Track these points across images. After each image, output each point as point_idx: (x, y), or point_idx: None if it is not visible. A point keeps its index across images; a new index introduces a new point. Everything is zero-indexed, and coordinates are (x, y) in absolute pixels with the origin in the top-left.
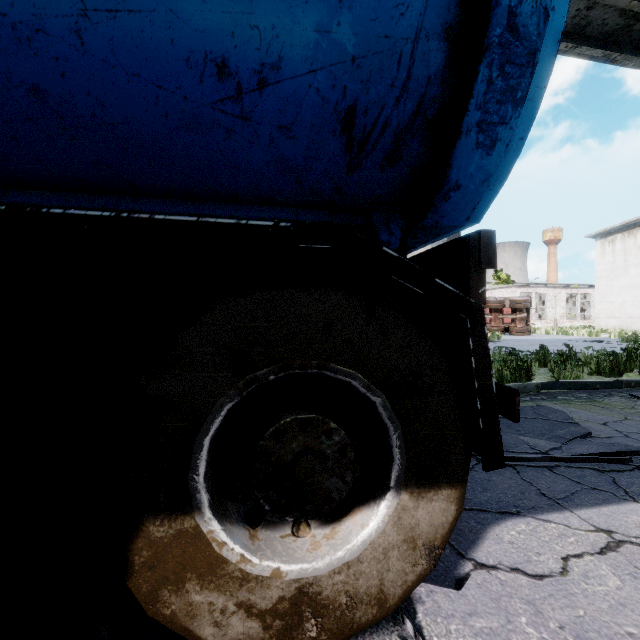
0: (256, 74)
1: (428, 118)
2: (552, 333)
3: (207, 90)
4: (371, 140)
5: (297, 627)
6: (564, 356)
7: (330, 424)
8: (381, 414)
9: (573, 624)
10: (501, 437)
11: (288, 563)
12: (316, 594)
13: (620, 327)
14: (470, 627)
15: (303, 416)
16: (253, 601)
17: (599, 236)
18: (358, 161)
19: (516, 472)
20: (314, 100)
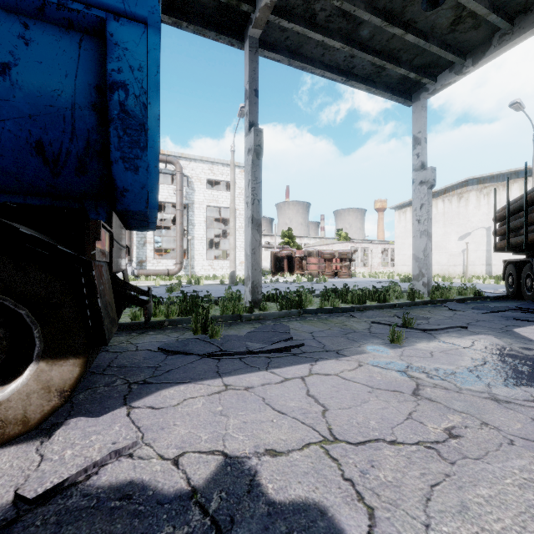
0: None
1: (98, 150)
2: (367, 276)
3: None
4: (61, 160)
5: None
6: (341, 292)
7: None
8: (27, 320)
9: (150, 424)
10: (104, 330)
11: None
12: None
13: (409, 272)
14: (84, 431)
15: None
16: None
17: (397, 208)
18: (58, 171)
19: (217, 362)
20: (9, 136)
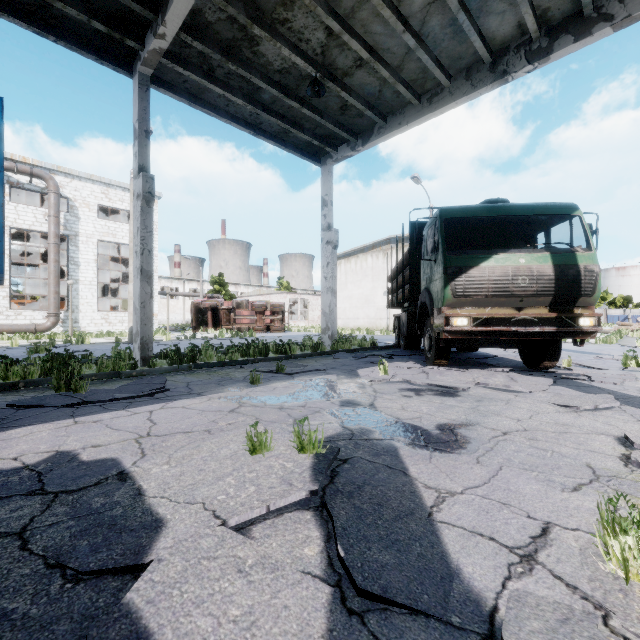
0: None
1: None
2: (302, 331)
3: None
4: None
5: None
6: (250, 346)
7: None
8: None
9: None
10: None
11: None
12: None
13: (344, 325)
14: None
15: None
16: None
17: None
18: None
19: (75, 409)
20: None
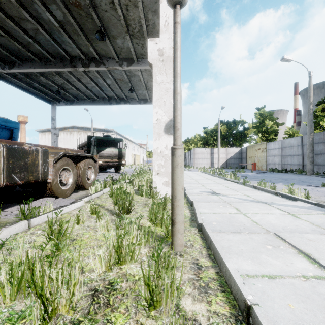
0: None
1: None
2: None
3: None
4: None
5: None
6: None
7: None
8: None
9: None
10: None
11: None
12: None
13: None
14: None
15: None
16: None
17: (40, 131)
18: None
19: None
20: None
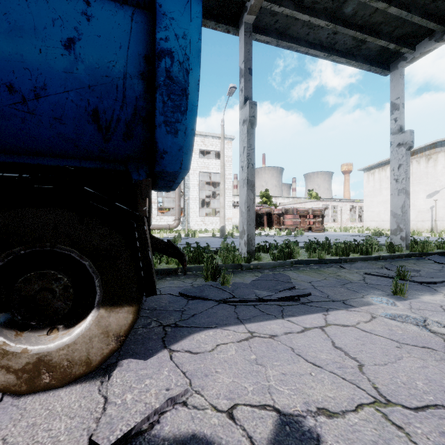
0: (32, 91)
1: (143, 116)
2: (338, 231)
3: (4, 98)
4: (112, 126)
5: (37, 377)
6: (324, 245)
7: (58, 275)
8: (89, 270)
9: (193, 370)
10: (154, 280)
11: (33, 346)
12: (49, 360)
13: (377, 227)
14: (137, 374)
15: (42, 271)
16: (11, 365)
17: (366, 170)
18: (108, 136)
19: (234, 308)
20: (72, 105)
